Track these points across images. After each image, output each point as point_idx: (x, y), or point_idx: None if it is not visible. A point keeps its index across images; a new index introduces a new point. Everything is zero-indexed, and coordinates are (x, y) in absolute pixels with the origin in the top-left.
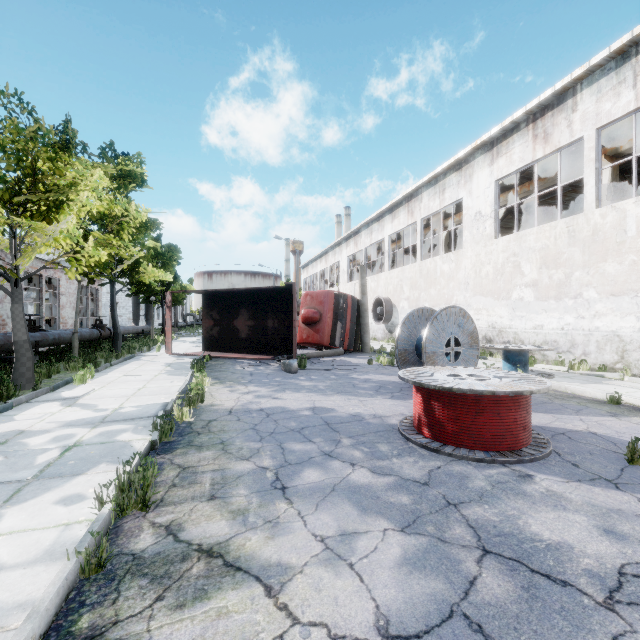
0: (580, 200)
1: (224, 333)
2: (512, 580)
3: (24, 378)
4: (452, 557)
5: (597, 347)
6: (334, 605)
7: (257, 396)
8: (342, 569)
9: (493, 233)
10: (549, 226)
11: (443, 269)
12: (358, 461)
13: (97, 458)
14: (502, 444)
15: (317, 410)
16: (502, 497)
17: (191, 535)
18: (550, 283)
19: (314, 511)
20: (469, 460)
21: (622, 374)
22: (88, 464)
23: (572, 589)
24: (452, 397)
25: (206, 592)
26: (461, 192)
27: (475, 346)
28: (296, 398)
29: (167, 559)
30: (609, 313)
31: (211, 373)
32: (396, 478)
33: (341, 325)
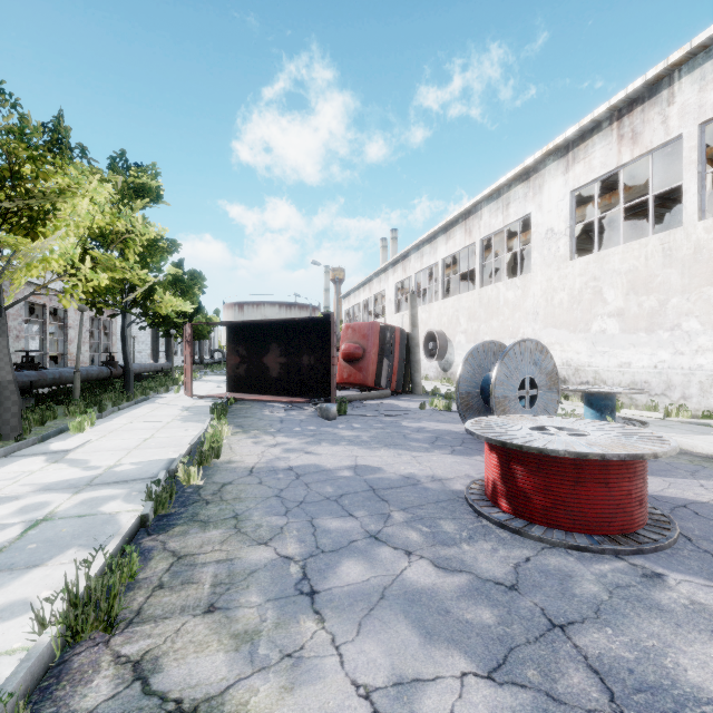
0: (667, 216)
1: (252, 372)
2: None
3: (8, 426)
4: None
5: (700, 389)
6: None
7: (286, 450)
8: None
9: (568, 253)
10: (638, 244)
11: (507, 297)
12: (415, 548)
13: (67, 540)
14: (611, 525)
15: (360, 469)
16: (628, 613)
17: (169, 681)
18: (640, 312)
19: (355, 636)
20: (568, 548)
21: None
22: (53, 549)
23: None
24: (541, 460)
25: None
26: (529, 206)
27: (555, 388)
28: (334, 453)
29: None
30: None
31: (234, 419)
32: (470, 577)
33: (388, 362)
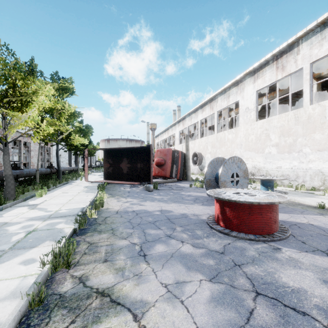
0: (300, 101)
1: (115, 170)
2: (274, 311)
3: (10, 194)
4: (239, 297)
5: (310, 178)
6: (172, 327)
7: (131, 204)
8: (177, 304)
9: (255, 118)
10: (284, 114)
11: (228, 137)
12: (185, 240)
13: (44, 238)
14: (263, 231)
15: (163, 211)
16: (265, 261)
17: (93, 283)
18: (285, 144)
19: (161, 269)
20: (245, 239)
21: (324, 192)
22: (39, 241)
23: (309, 317)
24: (236, 205)
25: (99, 318)
26: (238, 97)
27: (246, 177)
28: (152, 205)
29: (78, 297)
30: (317, 160)
31: (108, 191)
32: (206, 250)
33: (175, 166)
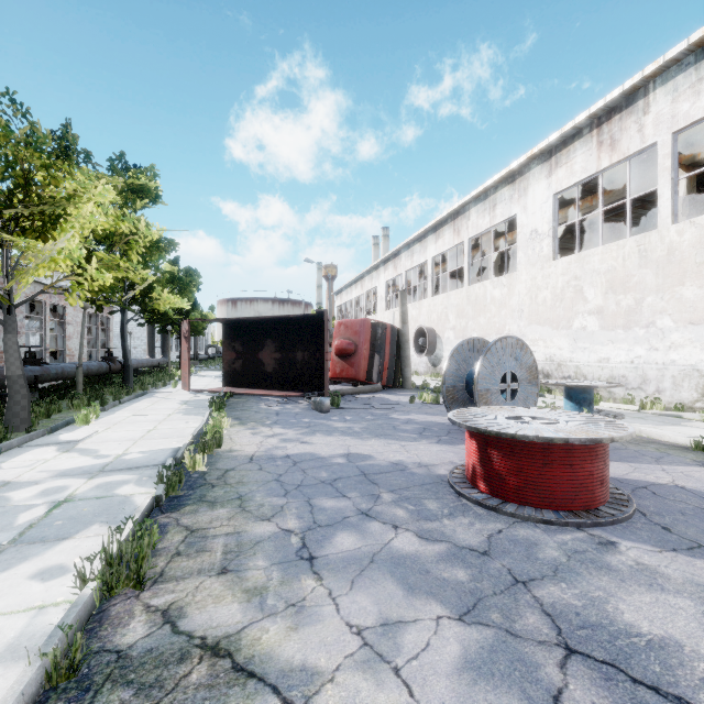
0: (648, 217)
1: (248, 367)
2: (609, 695)
3: (18, 418)
4: (527, 659)
5: (673, 383)
6: None
7: (283, 440)
8: (385, 676)
9: (551, 254)
10: (616, 245)
11: (494, 295)
12: (402, 522)
13: (90, 517)
14: (575, 502)
15: (352, 457)
16: (582, 572)
17: (193, 624)
18: (617, 310)
19: (349, 590)
20: (536, 522)
21: (703, 414)
22: (78, 525)
23: None
24: (514, 445)
25: None
26: (514, 208)
27: (534, 382)
28: (328, 442)
29: (160, 659)
30: (687, 344)
31: (232, 412)
32: (449, 545)
33: (379, 358)
